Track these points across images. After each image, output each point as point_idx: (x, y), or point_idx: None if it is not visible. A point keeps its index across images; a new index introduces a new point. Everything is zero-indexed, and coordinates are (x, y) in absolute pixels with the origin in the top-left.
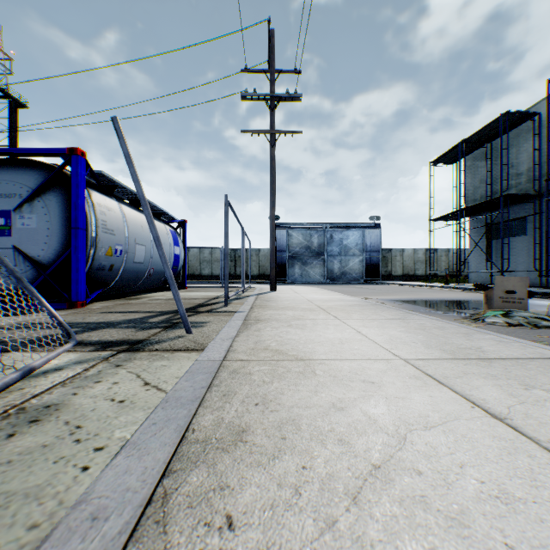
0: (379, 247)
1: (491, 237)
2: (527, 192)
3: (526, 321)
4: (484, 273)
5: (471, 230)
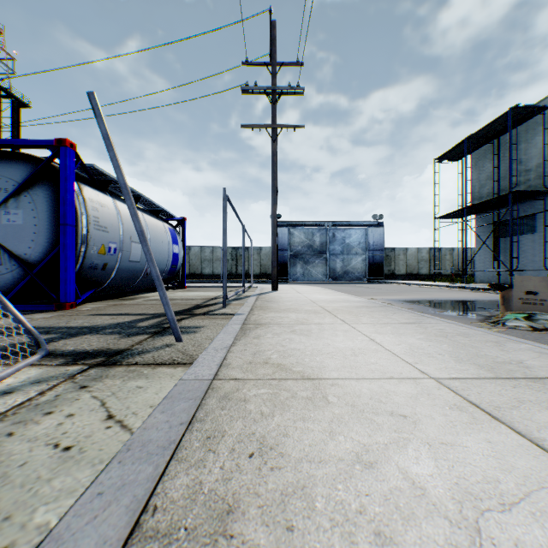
0: (382, 245)
1: (498, 235)
2: (536, 188)
3: None
4: (490, 272)
5: (477, 228)
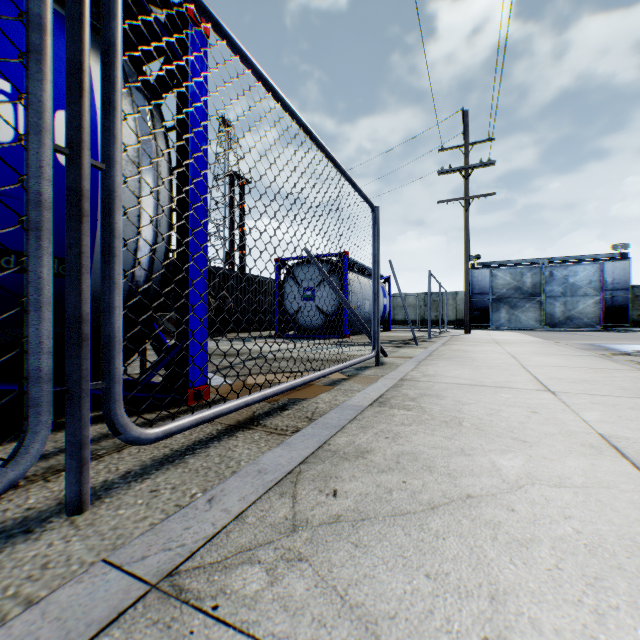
0: (626, 283)
1: None
2: None
3: None
4: None
5: None
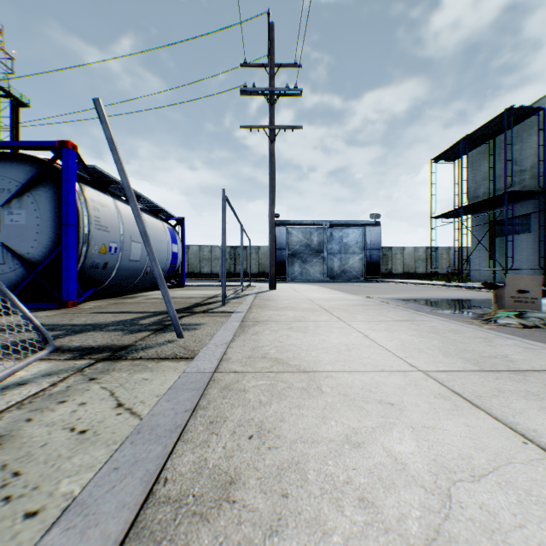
0: (379, 244)
1: (493, 235)
2: (531, 188)
3: (540, 322)
4: (486, 271)
5: (473, 228)
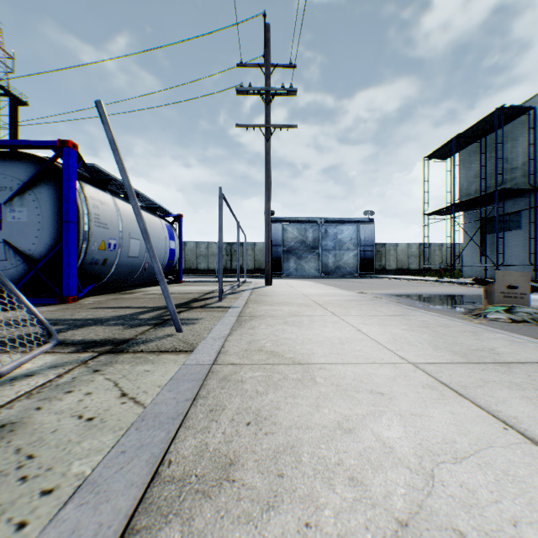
0: (373, 241)
1: (485, 231)
2: (521, 186)
3: (529, 317)
4: (478, 267)
5: (465, 225)
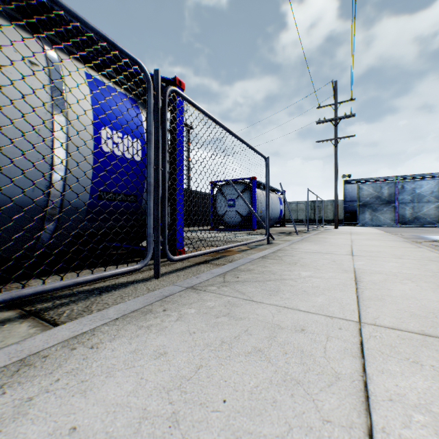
0: None
1: None
2: None
3: None
4: None
5: None
